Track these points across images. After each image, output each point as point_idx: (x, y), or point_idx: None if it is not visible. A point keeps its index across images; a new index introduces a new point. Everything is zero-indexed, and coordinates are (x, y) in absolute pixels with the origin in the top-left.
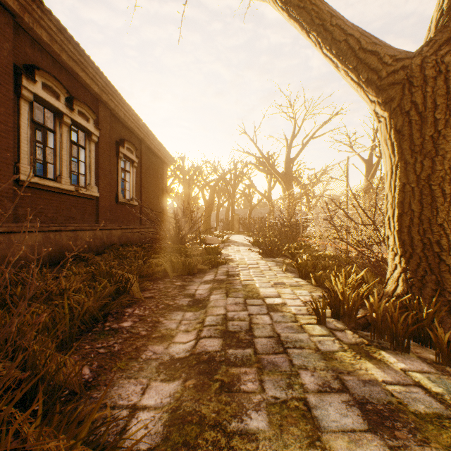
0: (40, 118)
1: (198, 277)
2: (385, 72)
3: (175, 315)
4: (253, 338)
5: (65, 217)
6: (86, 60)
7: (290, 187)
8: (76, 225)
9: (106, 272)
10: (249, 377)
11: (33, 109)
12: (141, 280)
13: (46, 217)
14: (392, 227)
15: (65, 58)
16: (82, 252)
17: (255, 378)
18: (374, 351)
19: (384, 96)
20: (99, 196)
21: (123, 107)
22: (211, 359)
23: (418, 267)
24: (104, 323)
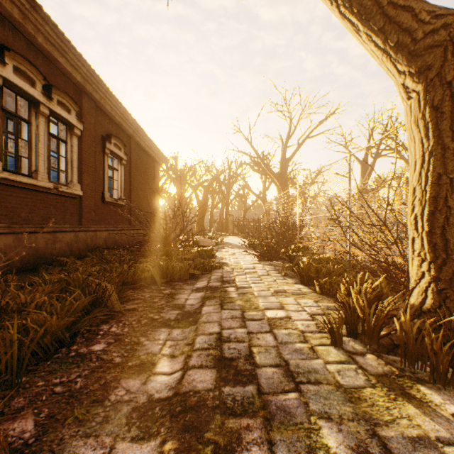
0: (13, 106)
1: (189, 284)
2: (421, 33)
3: (159, 333)
4: (255, 368)
5: (43, 217)
6: (66, 45)
7: (286, 188)
8: (55, 226)
9: (81, 280)
10: (254, 435)
11: (3, 95)
12: (124, 289)
13: (18, 217)
14: (419, 228)
15: (42, 40)
16: (62, 256)
17: (262, 437)
18: (410, 385)
19: (418, 63)
20: (83, 194)
21: (110, 99)
22: (200, 403)
23: (453, 276)
24: (70, 346)
